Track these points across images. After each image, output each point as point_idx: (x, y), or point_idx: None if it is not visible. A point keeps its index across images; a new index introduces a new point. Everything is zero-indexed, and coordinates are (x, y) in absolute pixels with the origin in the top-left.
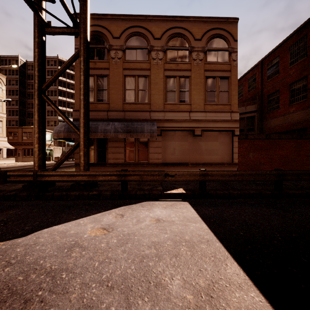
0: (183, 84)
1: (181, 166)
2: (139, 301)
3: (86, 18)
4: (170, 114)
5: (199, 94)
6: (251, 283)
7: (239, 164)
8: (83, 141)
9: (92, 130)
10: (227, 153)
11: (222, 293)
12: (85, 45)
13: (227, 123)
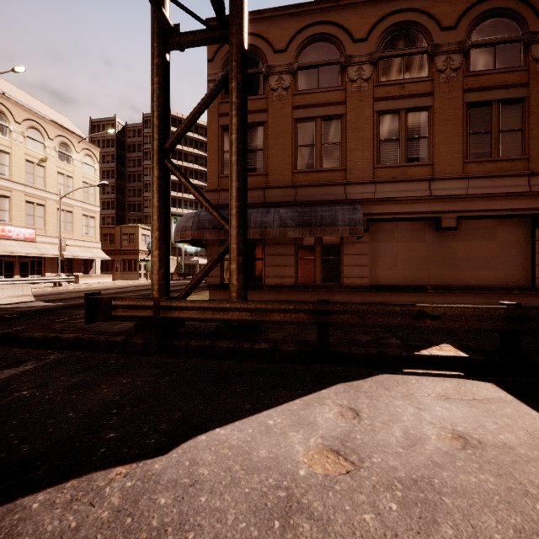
0: (415, 125)
1: (411, 292)
2: None
3: (242, 5)
4: (386, 187)
5: (451, 141)
6: None
7: None
8: (236, 243)
9: None
10: (519, 266)
11: None
12: (240, 58)
13: (519, 200)
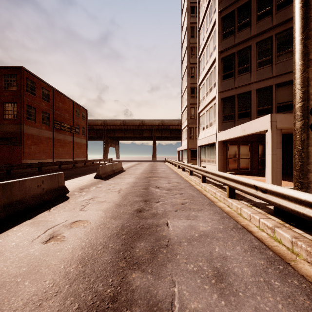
0: None
1: None
2: None
3: None
4: None
5: None
6: None
7: None
8: None
9: None
10: None
11: None
12: None
13: None
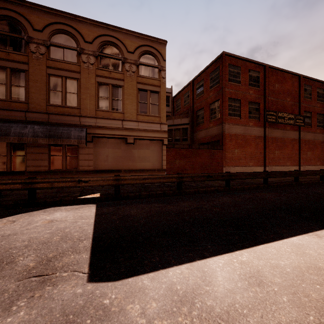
0: (116, 93)
1: (114, 173)
2: None
3: None
4: (102, 120)
5: (132, 104)
6: (90, 249)
7: (167, 170)
8: None
9: (1, 132)
10: (158, 160)
11: (61, 257)
12: None
13: (157, 133)
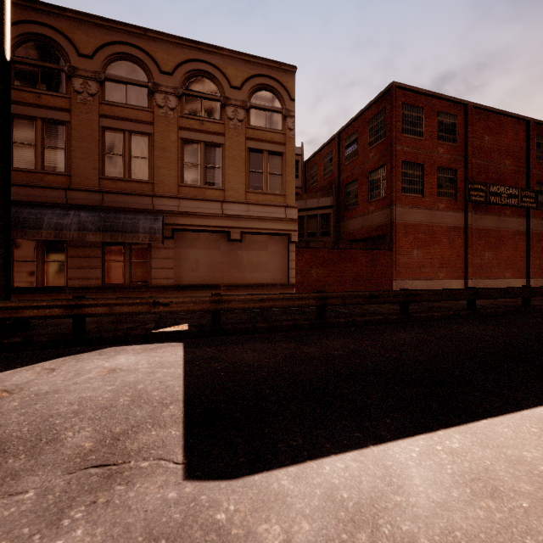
0: (211, 156)
1: (209, 290)
2: (10, 460)
3: (2, 18)
4: (189, 203)
5: (238, 174)
6: (182, 420)
7: (297, 285)
8: None
9: (29, 223)
10: (281, 269)
11: (136, 434)
12: None
13: (280, 224)
